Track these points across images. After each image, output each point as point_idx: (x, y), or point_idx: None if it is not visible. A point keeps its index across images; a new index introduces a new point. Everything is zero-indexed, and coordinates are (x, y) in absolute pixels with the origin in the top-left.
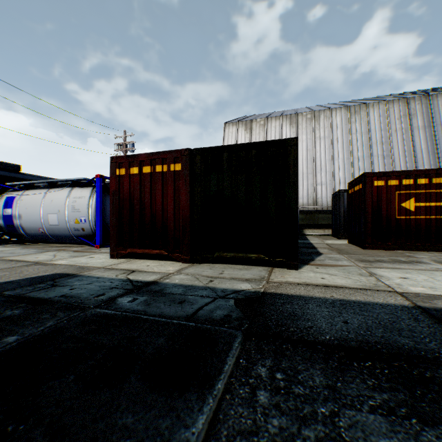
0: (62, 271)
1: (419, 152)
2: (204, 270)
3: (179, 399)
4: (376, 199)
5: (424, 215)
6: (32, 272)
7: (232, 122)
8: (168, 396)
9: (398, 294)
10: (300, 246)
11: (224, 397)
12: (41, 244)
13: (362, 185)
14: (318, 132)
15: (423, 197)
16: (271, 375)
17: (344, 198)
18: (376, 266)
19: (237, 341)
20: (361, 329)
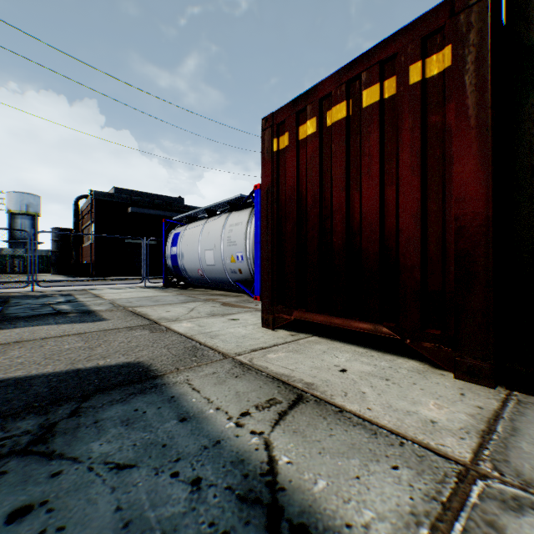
0: (152, 354)
1: None
2: None
3: None
4: None
5: None
6: (108, 349)
7: None
8: None
9: None
10: None
11: None
12: (201, 289)
13: None
14: None
15: None
16: None
17: None
18: None
19: None
20: None
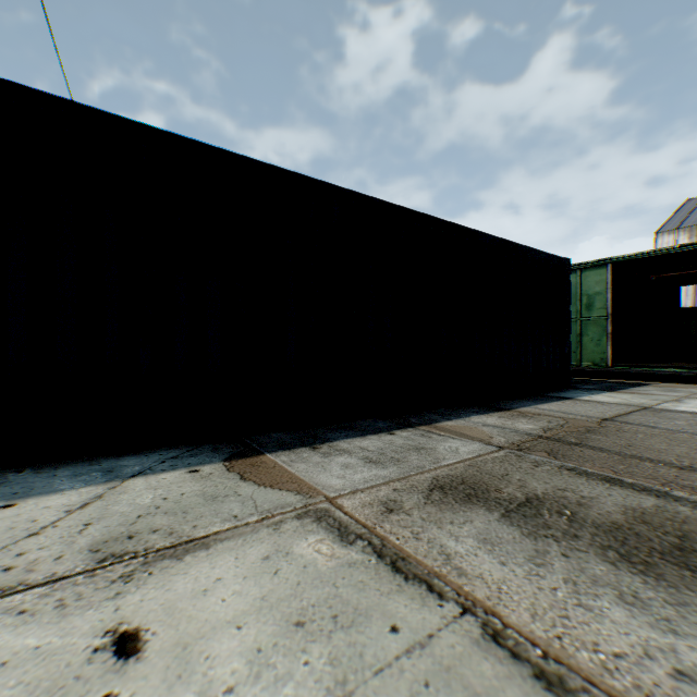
0: None
1: None
2: None
3: None
4: None
5: None
6: None
7: (666, 231)
8: None
9: None
10: None
11: None
12: None
13: None
14: None
15: None
16: None
17: None
18: None
19: None
20: None
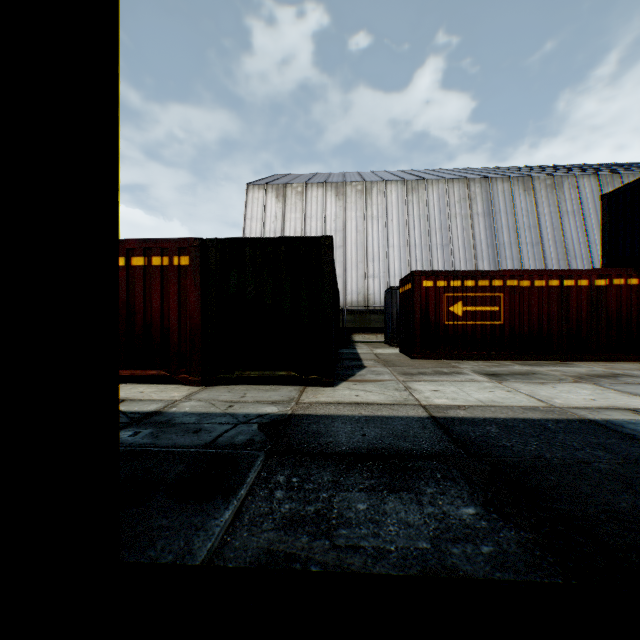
0: None
1: (479, 243)
2: (221, 394)
3: (207, 505)
4: (425, 302)
5: (472, 320)
6: None
7: (258, 184)
8: (196, 504)
9: (421, 407)
10: (343, 358)
11: (247, 498)
12: None
13: (411, 285)
14: (371, 210)
15: (470, 300)
16: (288, 480)
17: (398, 297)
18: (415, 380)
19: (259, 460)
20: (375, 440)
